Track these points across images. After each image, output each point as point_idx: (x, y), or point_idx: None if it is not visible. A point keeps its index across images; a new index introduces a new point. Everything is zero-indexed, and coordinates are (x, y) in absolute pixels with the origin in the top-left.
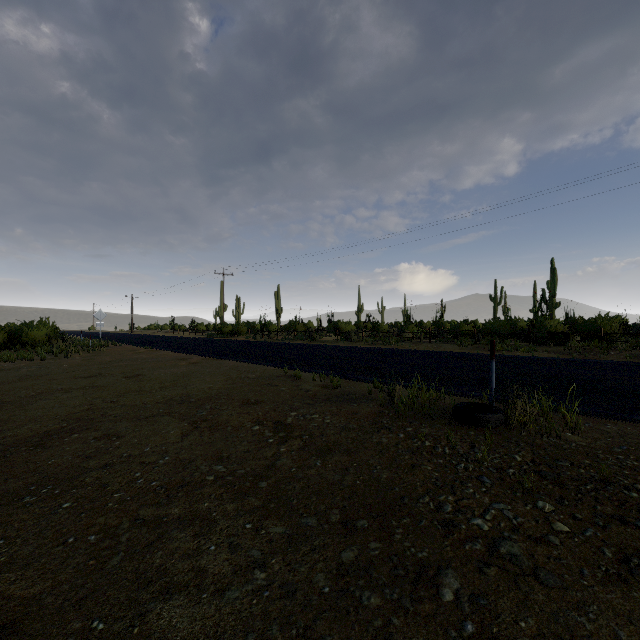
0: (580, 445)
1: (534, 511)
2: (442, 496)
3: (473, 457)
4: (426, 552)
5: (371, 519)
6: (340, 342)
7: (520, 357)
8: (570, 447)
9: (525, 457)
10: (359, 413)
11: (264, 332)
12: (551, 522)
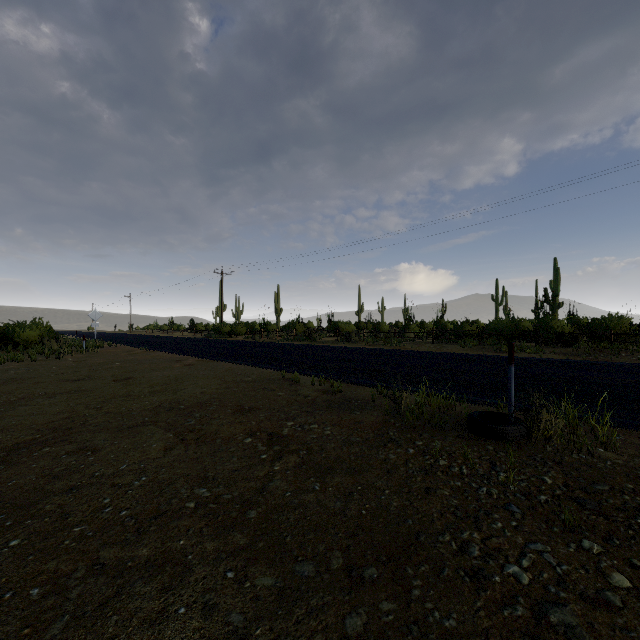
0: (616, 464)
1: (580, 554)
2: (465, 532)
3: (495, 479)
4: (454, 619)
5: (381, 565)
6: (340, 343)
7: (528, 359)
8: (605, 466)
9: (556, 479)
10: (362, 423)
11: (263, 332)
12: (605, 572)
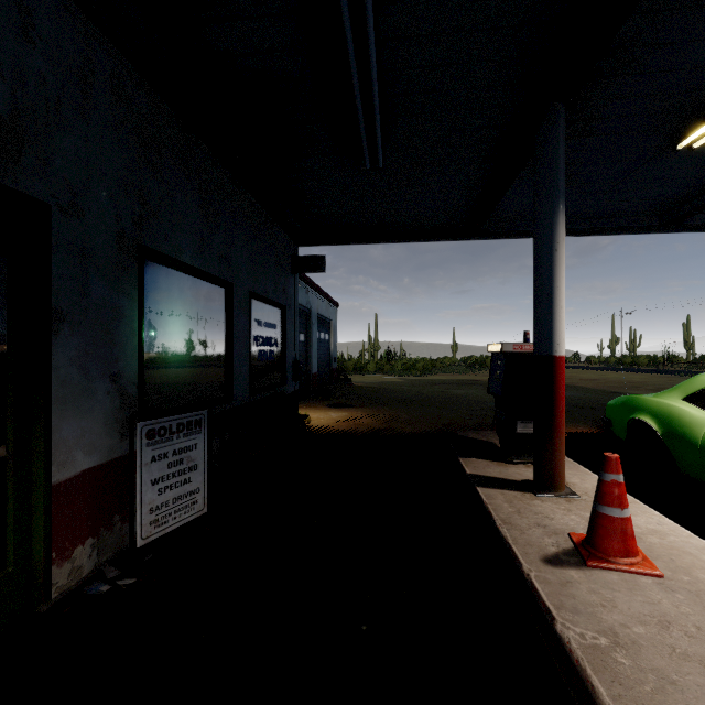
0: None
1: None
2: None
3: None
4: None
5: None
6: None
7: None
8: None
9: None
10: None
11: (667, 364)
12: None
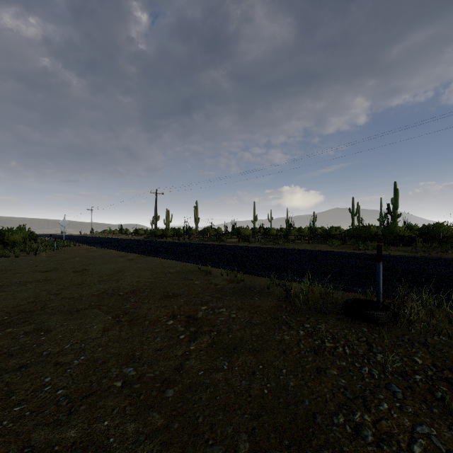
0: None
1: None
2: (357, 414)
3: (374, 359)
4: None
5: (284, 451)
6: (241, 243)
7: None
8: None
9: (425, 359)
10: (260, 307)
11: (186, 235)
12: None
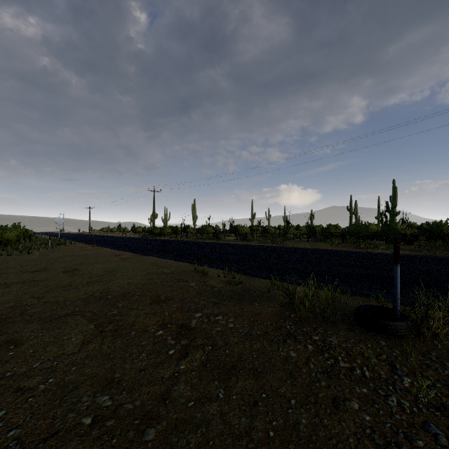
0: None
1: None
2: None
3: (400, 384)
4: None
5: None
6: (239, 241)
7: (383, 254)
8: None
9: None
10: (261, 314)
11: (183, 233)
12: None
